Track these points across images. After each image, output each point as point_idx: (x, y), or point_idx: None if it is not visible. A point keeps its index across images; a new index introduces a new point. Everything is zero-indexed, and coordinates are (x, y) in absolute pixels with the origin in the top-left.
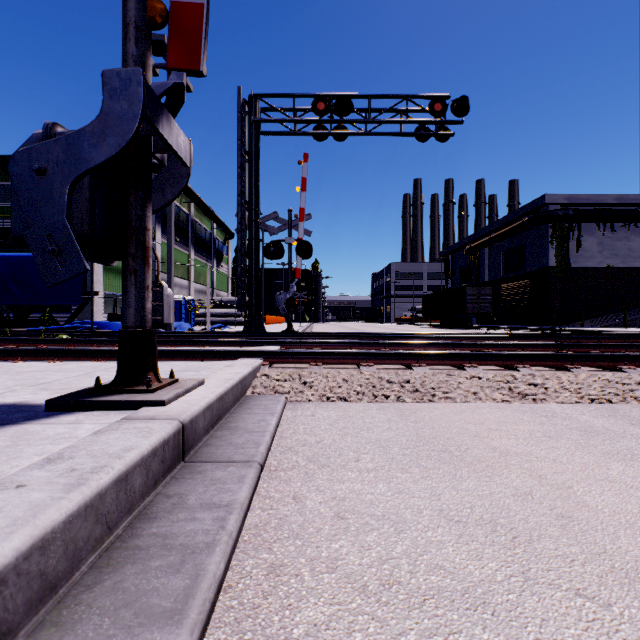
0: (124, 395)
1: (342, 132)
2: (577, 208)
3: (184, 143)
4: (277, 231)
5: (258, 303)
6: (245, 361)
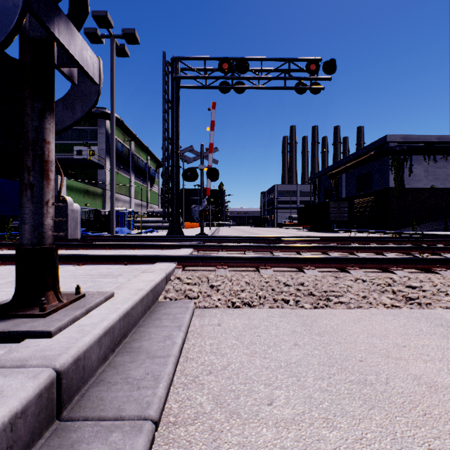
0: (11, 321)
1: (241, 86)
2: (410, 145)
3: (92, 59)
4: (192, 160)
5: (178, 214)
6: (161, 265)
